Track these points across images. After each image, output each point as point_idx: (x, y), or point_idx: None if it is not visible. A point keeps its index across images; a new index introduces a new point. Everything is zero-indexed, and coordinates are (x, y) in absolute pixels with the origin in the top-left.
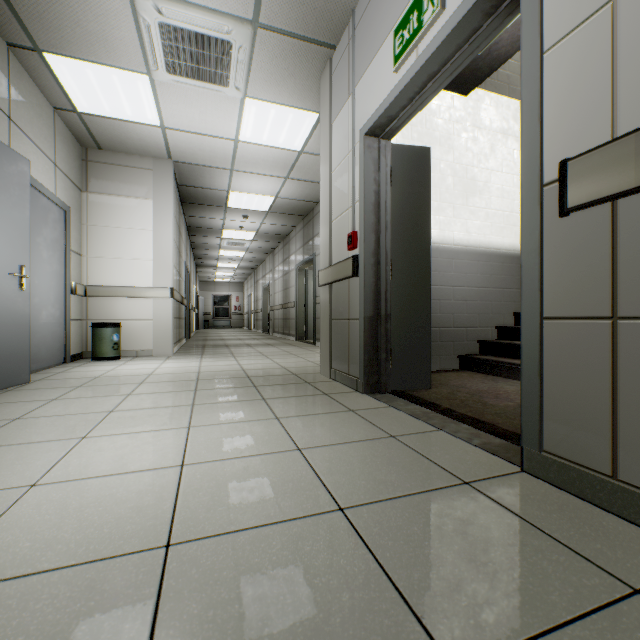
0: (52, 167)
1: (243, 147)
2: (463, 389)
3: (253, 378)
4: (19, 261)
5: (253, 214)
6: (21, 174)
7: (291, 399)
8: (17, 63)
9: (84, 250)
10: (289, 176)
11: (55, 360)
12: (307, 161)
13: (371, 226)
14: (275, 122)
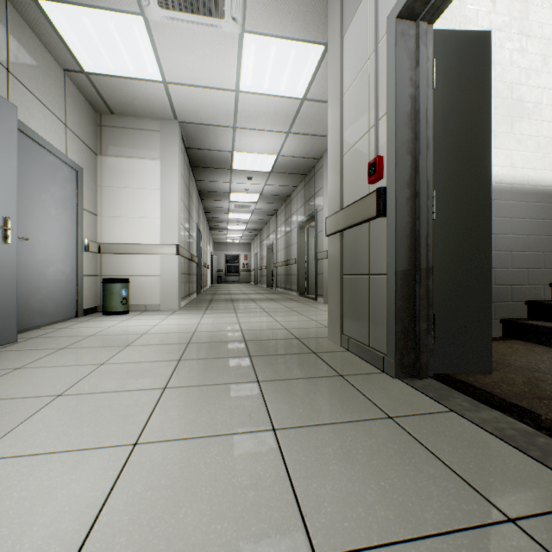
0: (62, 127)
1: (244, 99)
2: (542, 375)
3: (250, 343)
4: (2, 212)
5: (256, 175)
6: (5, 119)
7: (294, 384)
8: (18, 17)
9: (99, 210)
10: (291, 130)
11: (65, 314)
12: (309, 110)
13: (405, 144)
14: (276, 63)
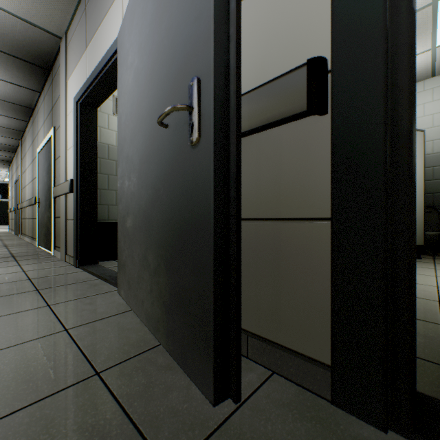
0: None
1: None
2: None
3: None
4: None
5: None
6: None
7: None
8: None
9: None
10: None
11: None
12: None
13: None
14: None
